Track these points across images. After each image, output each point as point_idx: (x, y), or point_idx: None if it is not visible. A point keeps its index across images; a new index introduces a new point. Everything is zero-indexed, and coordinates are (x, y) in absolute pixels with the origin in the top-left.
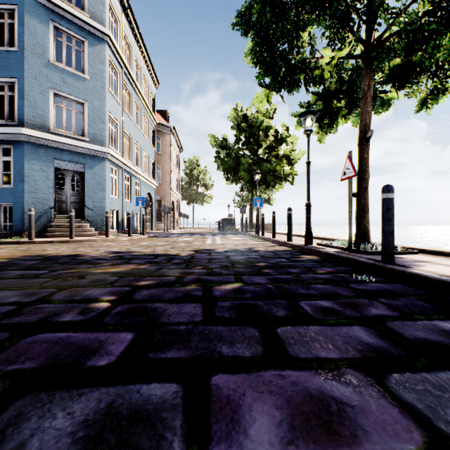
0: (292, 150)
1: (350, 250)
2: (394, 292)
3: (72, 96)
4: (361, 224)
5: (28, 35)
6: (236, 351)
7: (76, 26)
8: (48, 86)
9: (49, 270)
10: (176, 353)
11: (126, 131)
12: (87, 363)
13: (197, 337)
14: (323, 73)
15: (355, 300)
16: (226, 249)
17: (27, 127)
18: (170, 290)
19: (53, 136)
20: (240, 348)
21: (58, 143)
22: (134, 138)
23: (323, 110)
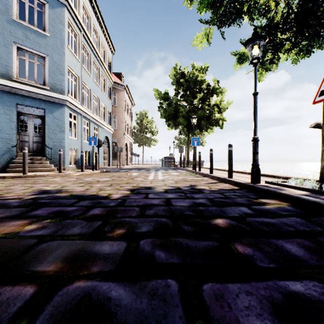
0: (221, 100)
1: None
2: None
3: (33, 50)
4: None
5: None
6: None
7: None
8: (11, 40)
9: None
10: None
11: (85, 84)
12: None
13: None
14: (268, 1)
15: None
16: (166, 188)
17: None
18: None
19: (15, 83)
20: None
21: (21, 90)
22: (93, 91)
23: (266, 44)
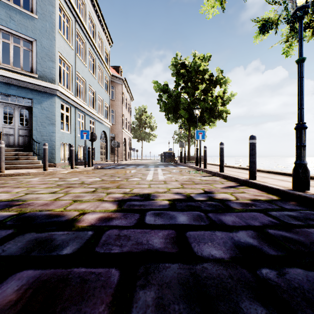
0: (224, 92)
1: None
2: None
3: (19, 33)
4: None
5: None
6: None
7: None
8: None
9: None
10: None
11: (80, 74)
12: None
13: None
14: None
15: None
16: (171, 197)
17: None
18: None
19: None
20: None
21: (4, 77)
22: (88, 83)
23: None
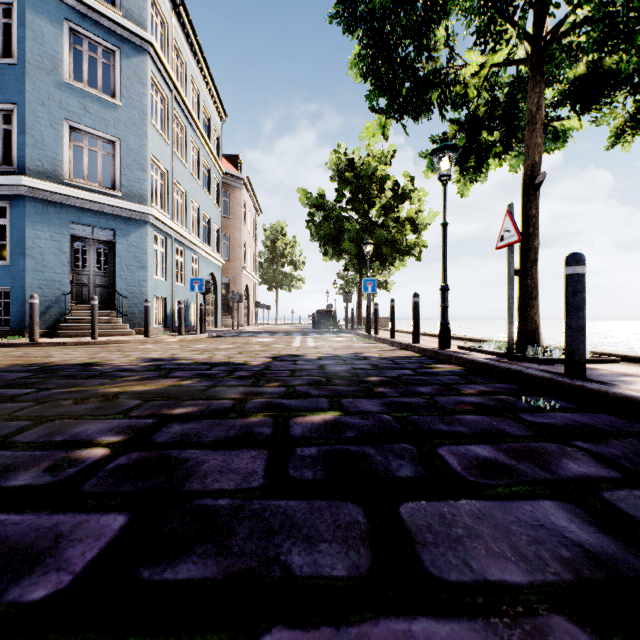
0: (418, 210)
1: (511, 357)
2: (597, 428)
3: (97, 131)
4: (527, 317)
5: (32, 41)
6: (318, 561)
7: (103, 28)
8: (62, 115)
9: (38, 388)
10: (198, 566)
11: (178, 183)
12: (6, 595)
13: (246, 525)
14: (466, 90)
15: (534, 445)
16: (320, 355)
17: (30, 176)
18: (220, 423)
19: (68, 188)
20: (326, 554)
21: (77, 199)
22: (190, 194)
23: (467, 146)
